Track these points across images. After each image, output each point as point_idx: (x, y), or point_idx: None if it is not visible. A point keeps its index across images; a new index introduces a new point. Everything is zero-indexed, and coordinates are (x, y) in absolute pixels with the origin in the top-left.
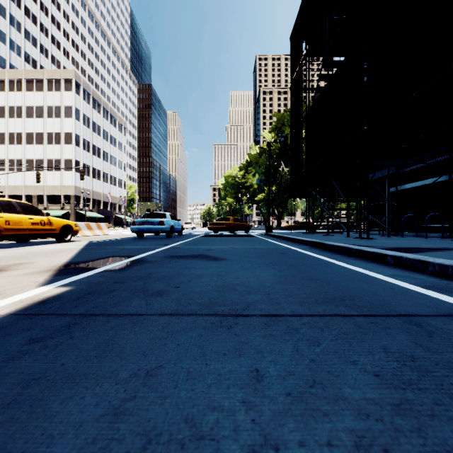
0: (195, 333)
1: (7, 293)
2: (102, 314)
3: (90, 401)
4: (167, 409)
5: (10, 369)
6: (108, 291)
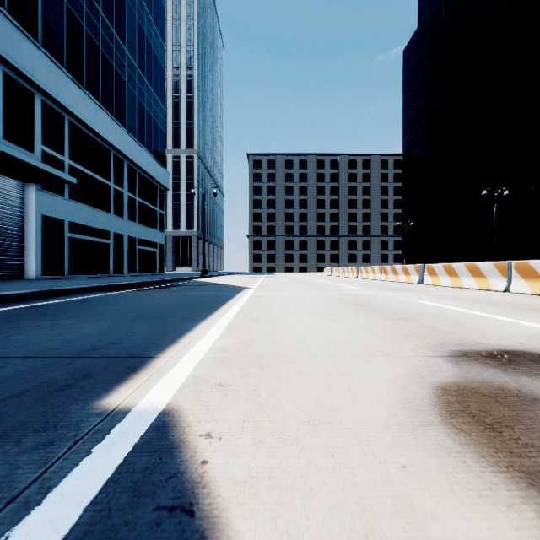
0: (5, 346)
1: (210, 386)
2: (63, 357)
3: (84, 332)
4: (59, 331)
5: (119, 336)
6: (29, 393)
